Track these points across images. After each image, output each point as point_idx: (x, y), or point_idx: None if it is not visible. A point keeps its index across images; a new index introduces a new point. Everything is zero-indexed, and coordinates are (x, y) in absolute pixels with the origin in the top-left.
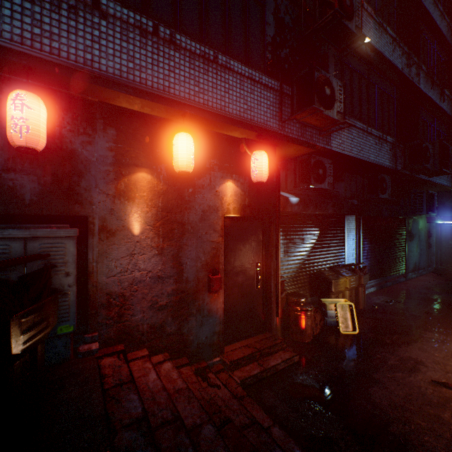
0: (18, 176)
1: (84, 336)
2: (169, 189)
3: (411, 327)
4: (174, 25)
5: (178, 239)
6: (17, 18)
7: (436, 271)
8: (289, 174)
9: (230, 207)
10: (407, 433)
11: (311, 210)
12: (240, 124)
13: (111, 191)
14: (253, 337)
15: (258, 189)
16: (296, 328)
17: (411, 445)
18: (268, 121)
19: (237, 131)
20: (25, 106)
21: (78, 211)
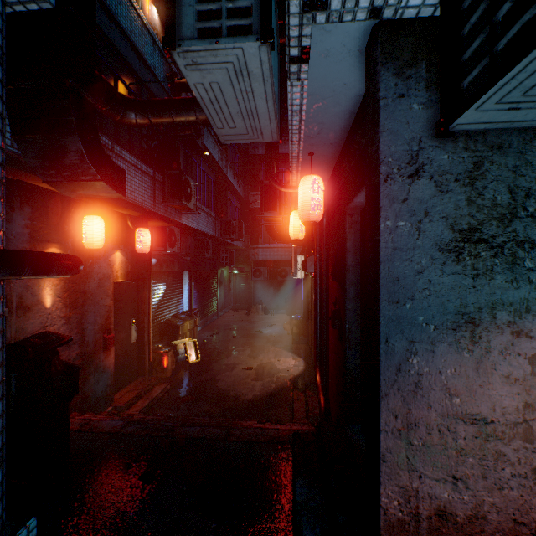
0: None
1: None
2: None
3: (228, 347)
4: None
5: (81, 307)
6: None
7: (234, 308)
8: None
9: (119, 274)
10: (237, 393)
11: (164, 269)
12: (133, 208)
13: None
14: (132, 384)
15: (137, 257)
16: (161, 368)
17: (239, 396)
18: (146, 201)
19: (129, 211)
20: None
21: None
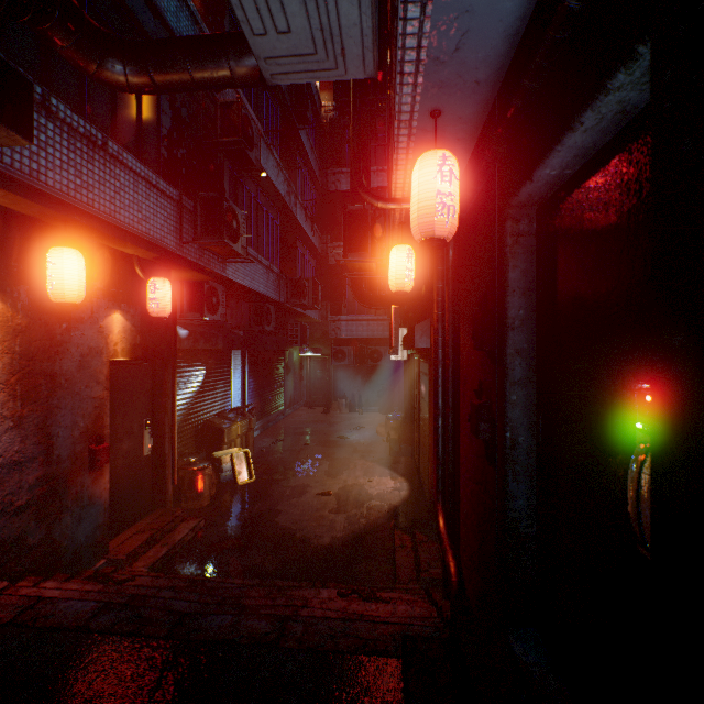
0: None
1: None
2: (33, 324)
3: (296, 460)
4: (40, 75)
5: (46, 400)
6: None
7: (307, 404)
8: None
9: (118, 349)
10: (307, 533)
11: (201, 346)
12: (141, 243)
13: None
14: (144, 521)
15: (152, 323)
16: (193, 493)
17: (310, 539)
18: (166, 238)
19: (134, 248)
20: None
21: None
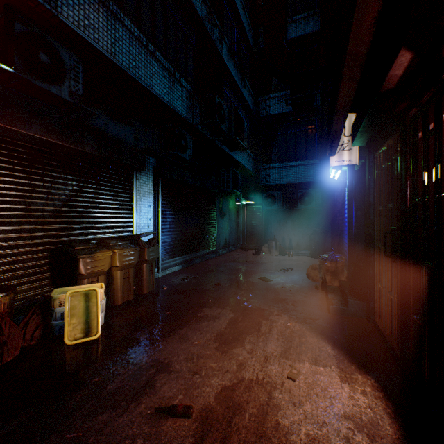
0: None
1: None
2: None
3: (191, 306)
4: None
5: None
6: None
7: (242, 247)
8: None
9: None
10: None
11: (34, 132)
12: None
13: None
14: None
15: None
16: None
17: None
18: None
19: None
20: None
21: None
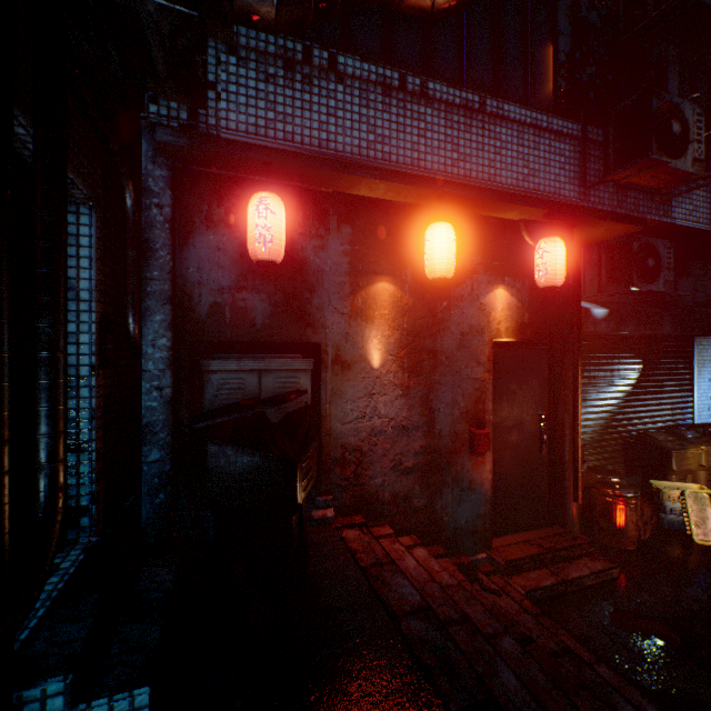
0: (249, 295)
1: (316, 499)
2: (417, 304)
3: None
4: (422, 70)
5: (428, 375)
6: (251, 104)
7: None
8: (586, 270)
9: (501, 328)
10: None
11: (629, 329)
12: (521, 200)
13: (346, 310)
14: (535, 531)
15: (544, 298)
16: (607, 524)
17: None
18: (562, 189)
19: (515, 210)
20: (269, 212)
21: (310, 337)
